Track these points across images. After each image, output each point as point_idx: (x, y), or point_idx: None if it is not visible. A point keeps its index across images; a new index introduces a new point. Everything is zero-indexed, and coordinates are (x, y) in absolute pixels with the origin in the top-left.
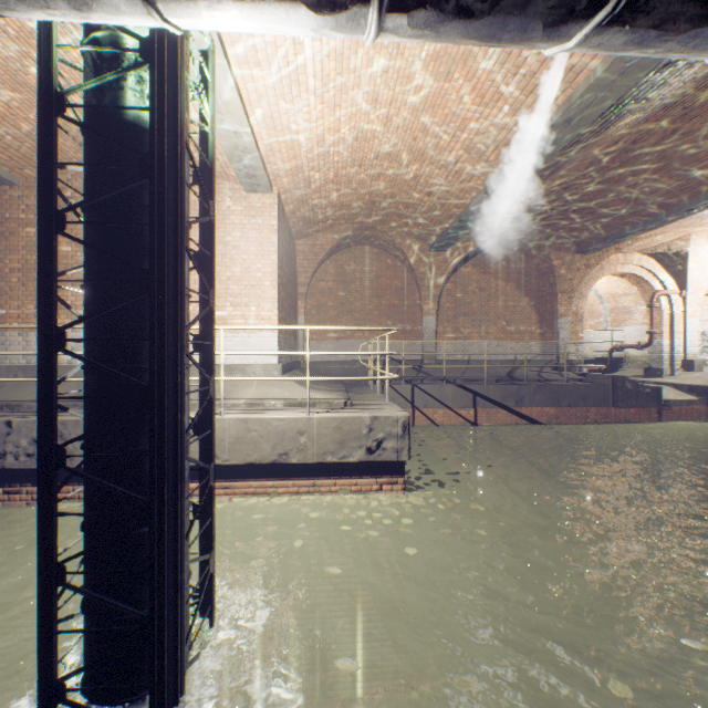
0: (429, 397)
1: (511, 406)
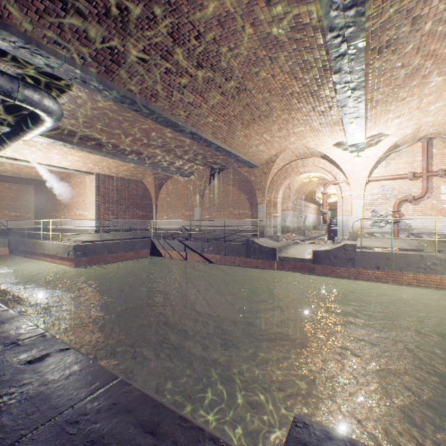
0: (169, 245)
1: (199, 252)
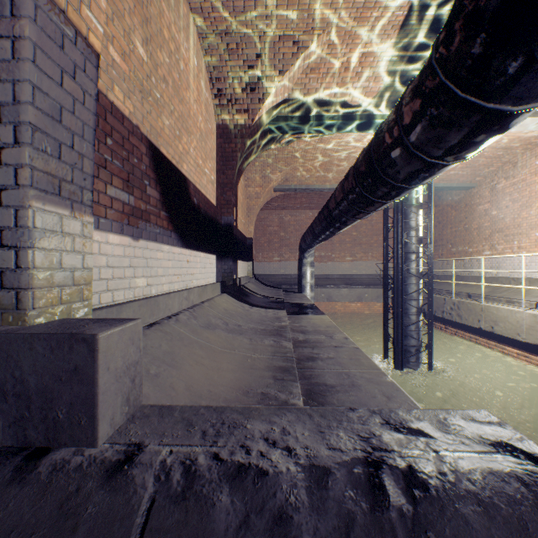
0: None
1: None
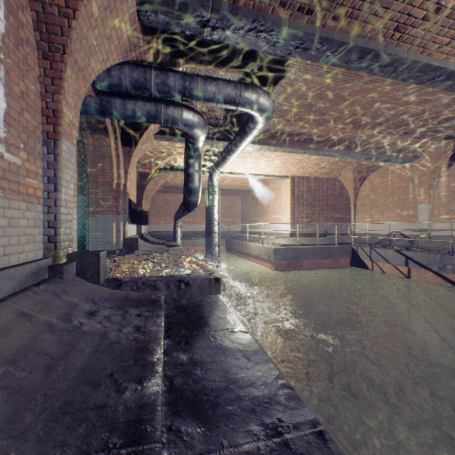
0: (378, 255)
1: (434, 270)
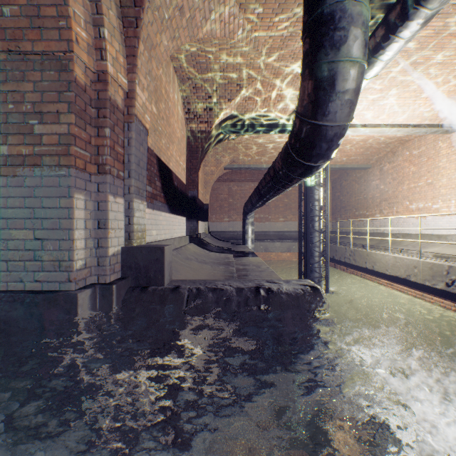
0: None
1: None
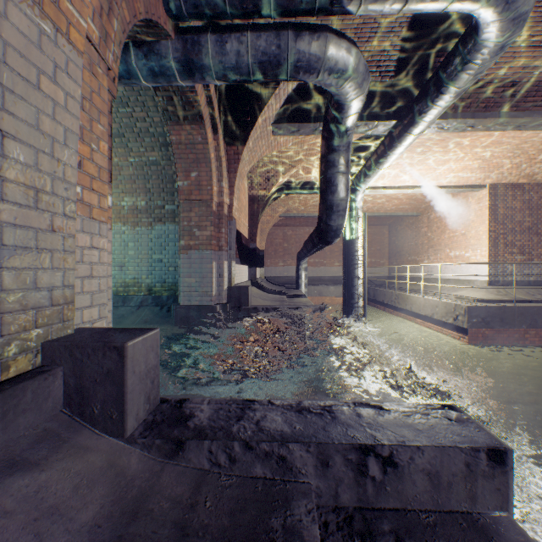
0: None
1: None
